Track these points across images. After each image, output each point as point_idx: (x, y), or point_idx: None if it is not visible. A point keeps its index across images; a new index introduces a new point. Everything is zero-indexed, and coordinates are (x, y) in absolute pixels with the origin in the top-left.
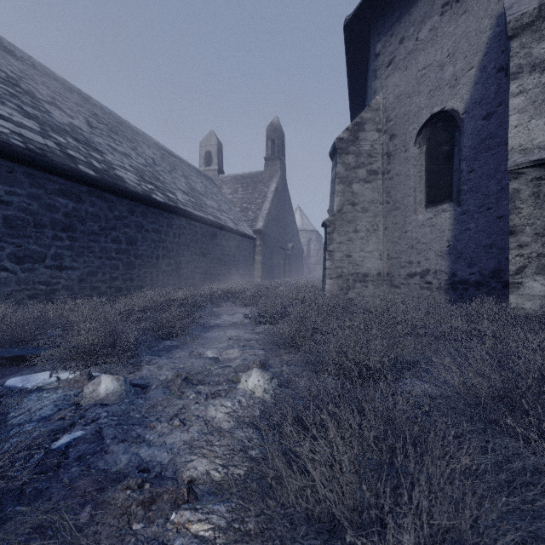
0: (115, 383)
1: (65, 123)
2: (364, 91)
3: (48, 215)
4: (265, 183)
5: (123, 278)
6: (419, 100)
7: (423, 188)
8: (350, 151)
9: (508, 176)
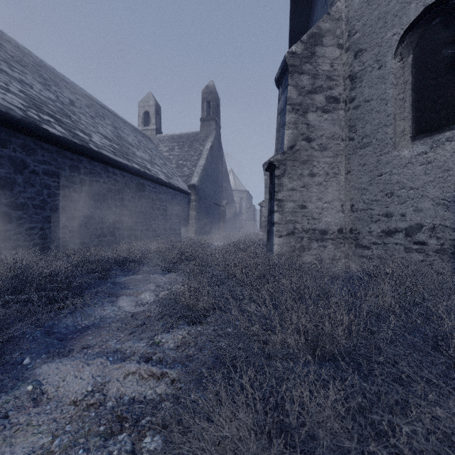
0: None
1: None
2: (305, 31)
3: None
4: (200, 142)
5: None
6: None
7: (408, 114)
8: (304, 70)
9: None
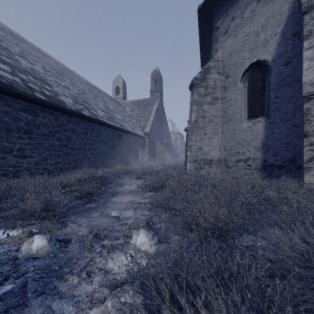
0: (44, 242)
1: (28, 68)
2: (209, 50)
3: (14, 124)
4: (150, 105)
5: (63, 162)
6: (243, 55)
7: (246, 108)
8: (201, 85)
9: (303, 100)
